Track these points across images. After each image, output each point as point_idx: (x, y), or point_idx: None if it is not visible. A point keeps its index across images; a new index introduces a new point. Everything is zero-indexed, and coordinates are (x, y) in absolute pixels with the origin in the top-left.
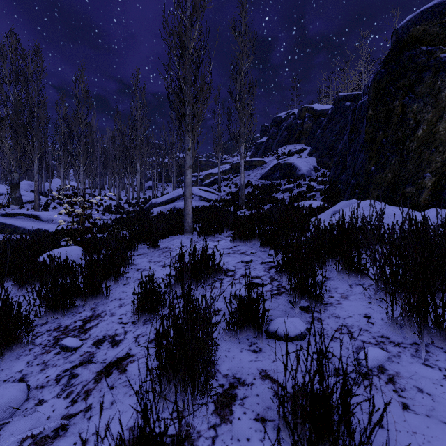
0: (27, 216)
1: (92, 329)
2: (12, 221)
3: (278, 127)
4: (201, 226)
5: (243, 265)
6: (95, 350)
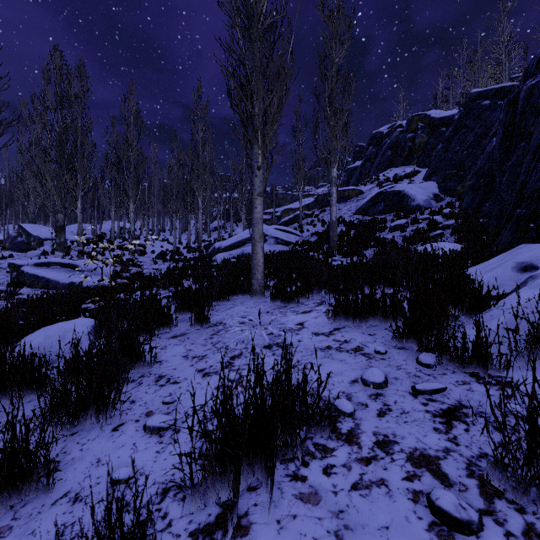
0: (64, 266)
1: None
2: (45, 273)
3: (378, 145)
4: (276, 285)
5: (370, 395)
6: None
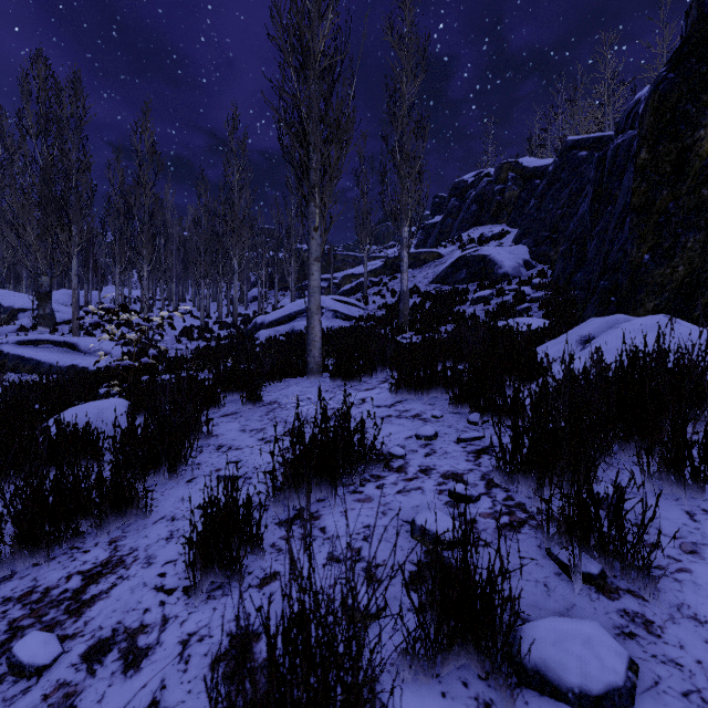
0: (57, 344)
1: (96, 603)
2: (33, 353)
3: (461, 197)
4: (336, 362)
5: (421, 445)
6: (81, 681)
